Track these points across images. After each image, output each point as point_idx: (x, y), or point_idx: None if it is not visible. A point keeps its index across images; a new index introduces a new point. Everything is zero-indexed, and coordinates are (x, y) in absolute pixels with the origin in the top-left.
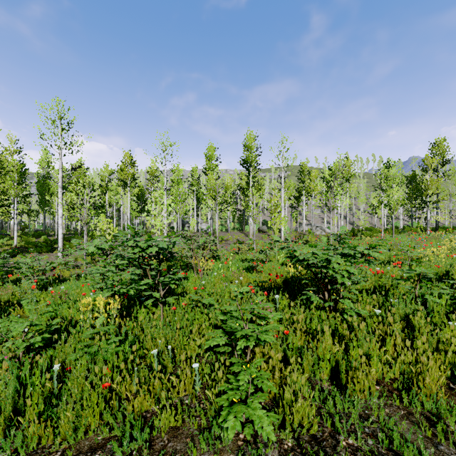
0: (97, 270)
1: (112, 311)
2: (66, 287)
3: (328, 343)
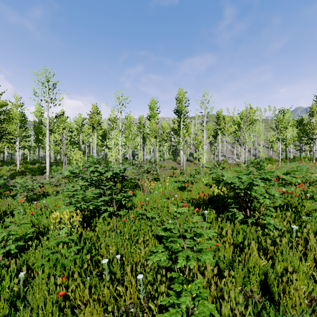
0: (67, 189)
1: (75, 223)
2: (47, 201)
3: (256, 256)
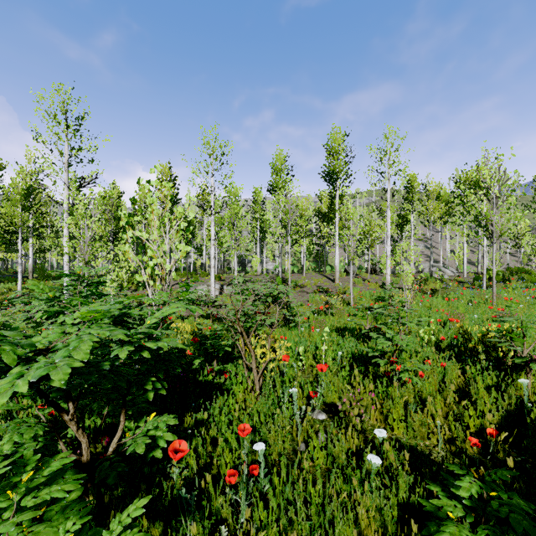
0: None
1: None
2: None
3: None
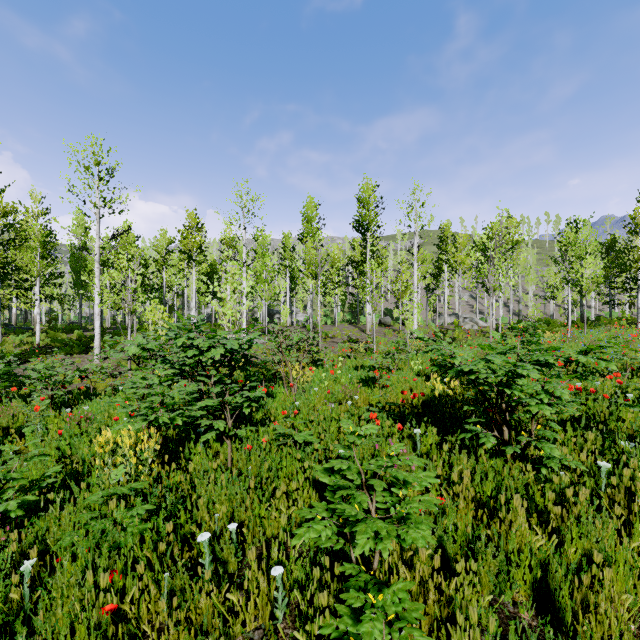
0: (133, 383)
1: (146, 454)
2: (93, 407)
3: (523, 528)
